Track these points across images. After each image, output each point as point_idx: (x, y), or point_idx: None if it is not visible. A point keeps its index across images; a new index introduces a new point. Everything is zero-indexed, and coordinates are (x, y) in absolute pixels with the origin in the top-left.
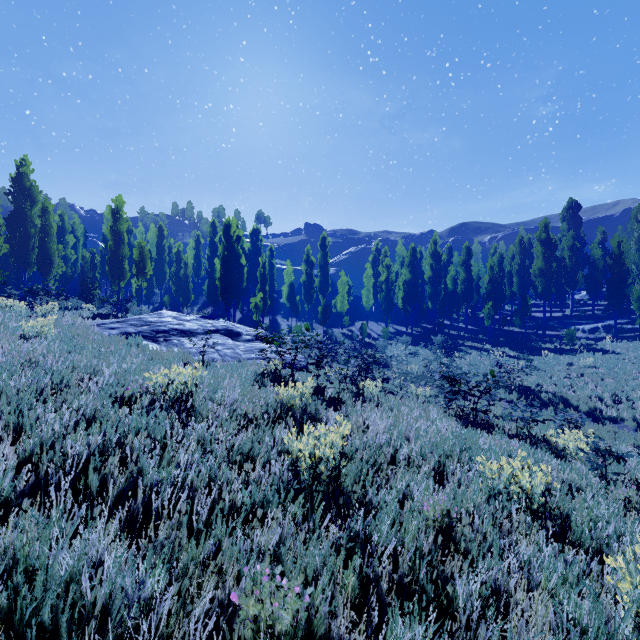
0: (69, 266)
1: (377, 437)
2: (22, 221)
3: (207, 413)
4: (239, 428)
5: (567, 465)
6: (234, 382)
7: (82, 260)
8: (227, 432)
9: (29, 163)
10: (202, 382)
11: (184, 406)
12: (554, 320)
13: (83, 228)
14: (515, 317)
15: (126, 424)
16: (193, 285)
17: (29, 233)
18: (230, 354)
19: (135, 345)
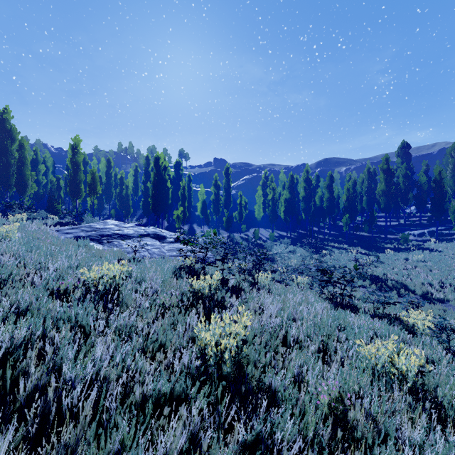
0: (41, 188)
1: (271, 320)
2: (4, 154)
3: (131, 302)
4: (157, 316)
5: (418, 340)
6: (157, 275)
7: (50, 183)
8: (145, 321)
9: (10, 111)
10: (131, 275)
11: (111, 297)
12: (392, 227)
13: (52, 160)
14: (364, 225)
15: (56, 315)
16: (133, 202)
17: (10, 163)
18: (157, 252)
19: (82, 246)
